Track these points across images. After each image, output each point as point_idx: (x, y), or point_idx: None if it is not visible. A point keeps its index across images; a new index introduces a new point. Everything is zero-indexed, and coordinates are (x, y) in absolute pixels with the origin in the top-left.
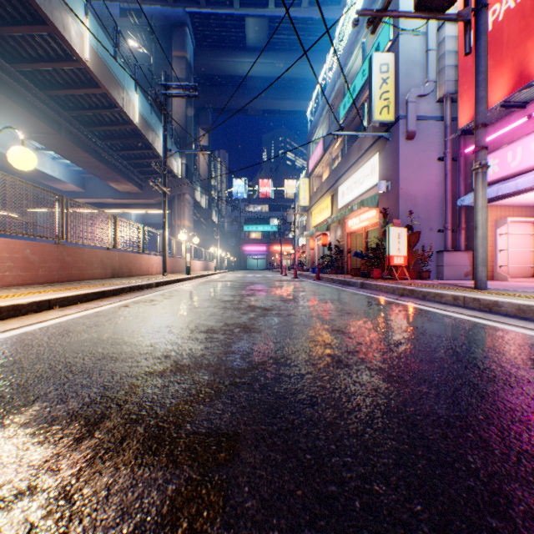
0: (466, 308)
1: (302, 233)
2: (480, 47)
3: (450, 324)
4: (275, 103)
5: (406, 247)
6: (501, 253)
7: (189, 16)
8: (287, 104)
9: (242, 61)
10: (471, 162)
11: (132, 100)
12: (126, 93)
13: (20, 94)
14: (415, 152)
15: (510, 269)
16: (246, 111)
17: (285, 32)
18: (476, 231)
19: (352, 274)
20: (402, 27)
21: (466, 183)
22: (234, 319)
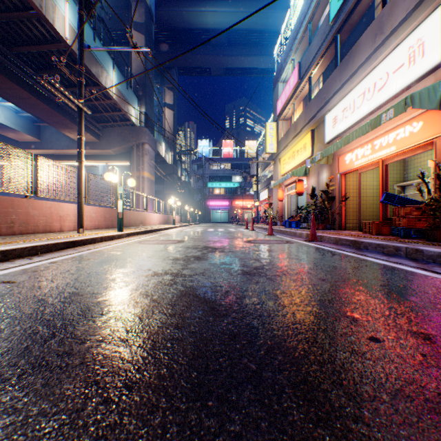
0: None
1: (264, 187)
2: None
3: None
4: (238, 59)
5: None
6: None
7: None
8: (249, 61)
9: (204, 10)
10: None
11: (58, 7)
12: None
13: None
14: None
15: None
16: (210, 71)
17: None
18: None
19: (372, 232)
20: None
21: None
22: None
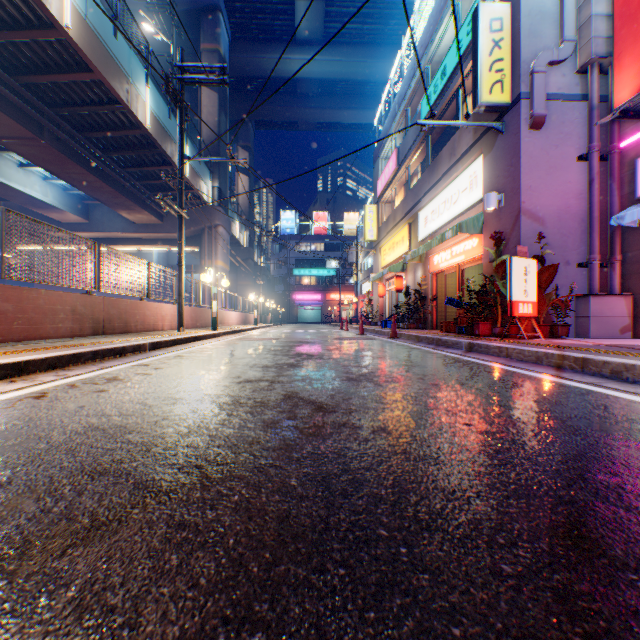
0: None
1: (367, 277)
2: None
3: None
4: (333, 113)
5: (535, 288)
6: None
7: None
8: (348, 115)
9: (291, 58)
10: (631, 161)
11: (141, 95)
12: (132, 85)
13: None
14: (544, 147)
15: None
16: (296, 125)
17: (346, 20)
18: None
19: (443, 330)
20: None
21: (621, 193)
22: (236, 455)
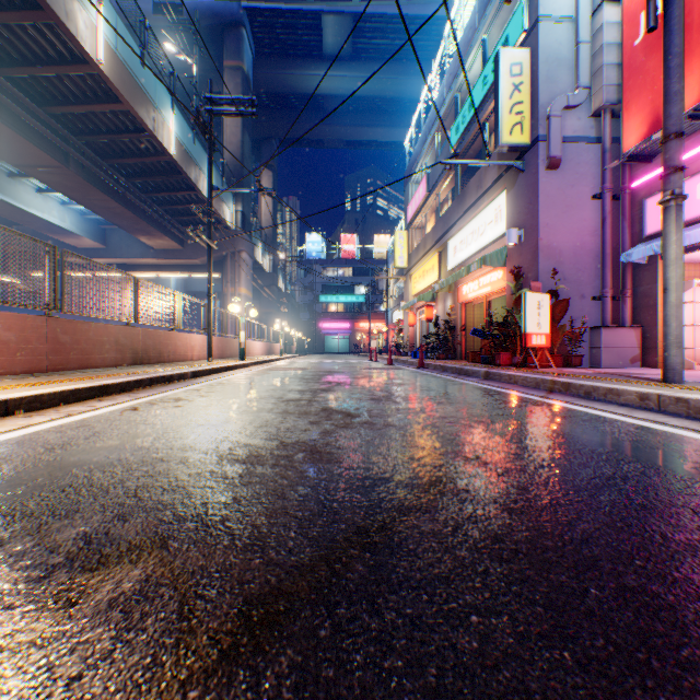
0: (664, 413)
1: (398, 304)
2: (672, 18)
3: (659, 445)
4: (362, 131)
5: (549, 321)
6: (684, 329)
7: (247, 13)
8: (378, 133)
9: (317, 74)
10: (640, 201)
11: (166, 122)
12: (158, 112)
13: (9, 111)
14: (561, 187)
15: (696, 352)
16: (323, 142)
17: (376, 35)
18: (667, 295)
19: (469, 360)
20: (542, 11)
21: (633, 230)
22: (297, 435)
